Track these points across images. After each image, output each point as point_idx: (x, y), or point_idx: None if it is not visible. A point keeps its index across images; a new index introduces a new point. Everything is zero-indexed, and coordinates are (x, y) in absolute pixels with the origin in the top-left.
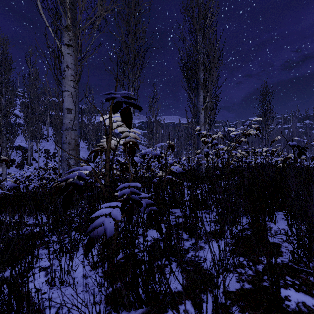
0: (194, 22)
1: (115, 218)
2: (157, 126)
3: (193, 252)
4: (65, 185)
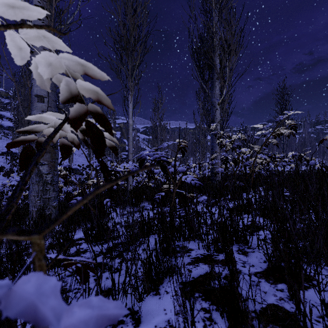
0: None
1: None
2: (162, 130)
3: None
4: None
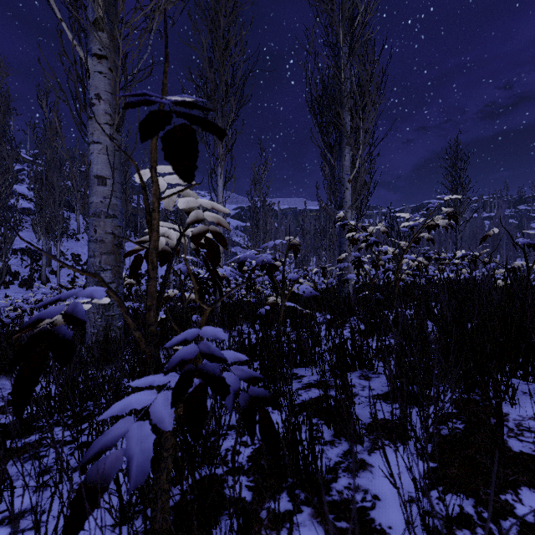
0: (333, 21)
1: (157, 423)
2: (267, 214)
3: (347, 478)
4: (30, 337)
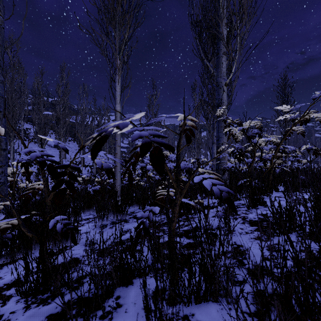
0: None
1: None
2: (157, 126)
3: None
4: None
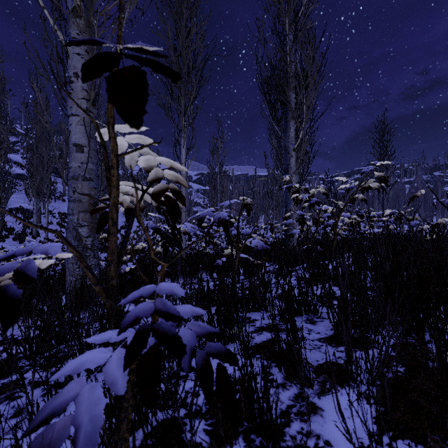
0: (280, 12)
1: (109, 385)
2: (223, 179)
3: (299, 422)
4: None
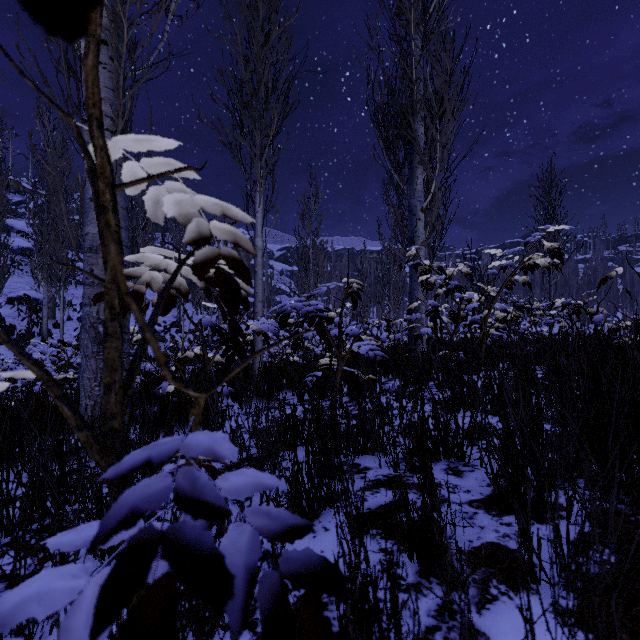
0: (403, 5)
1: None
2: (318, 255)
3: None
4: None
